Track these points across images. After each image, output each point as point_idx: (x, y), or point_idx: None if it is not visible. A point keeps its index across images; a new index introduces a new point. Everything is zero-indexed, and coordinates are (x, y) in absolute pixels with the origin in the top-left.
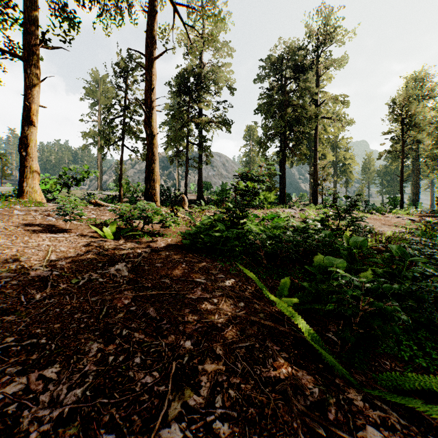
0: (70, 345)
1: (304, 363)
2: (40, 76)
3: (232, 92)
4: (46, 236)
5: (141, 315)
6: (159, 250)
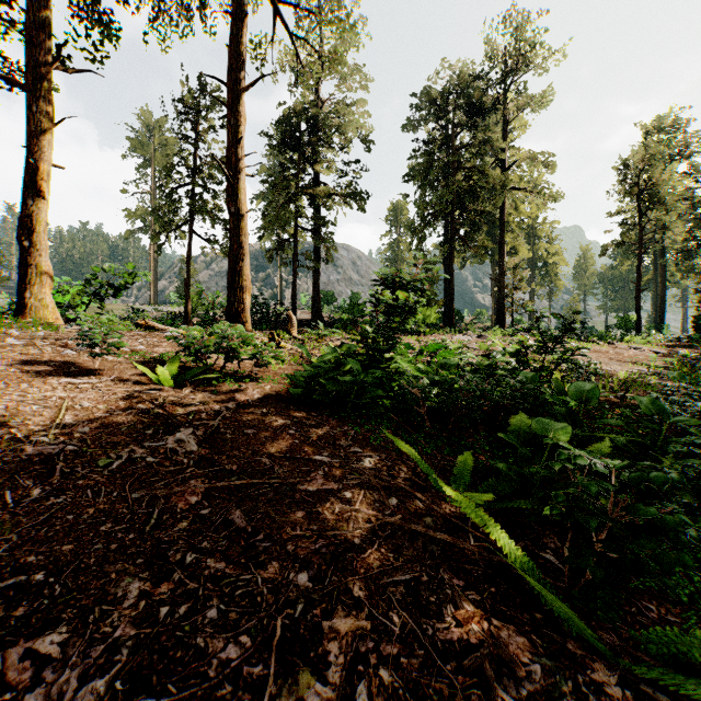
0: (90, 587)
1: (510, 612)
2: (53, 117)
3: (368, 147)
4: (59, 382)
5: (219, 525)
6: (250, 404)
